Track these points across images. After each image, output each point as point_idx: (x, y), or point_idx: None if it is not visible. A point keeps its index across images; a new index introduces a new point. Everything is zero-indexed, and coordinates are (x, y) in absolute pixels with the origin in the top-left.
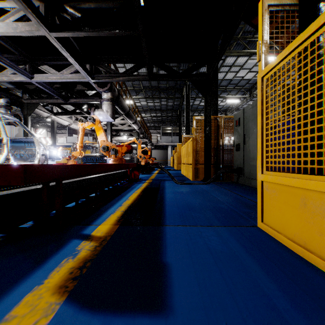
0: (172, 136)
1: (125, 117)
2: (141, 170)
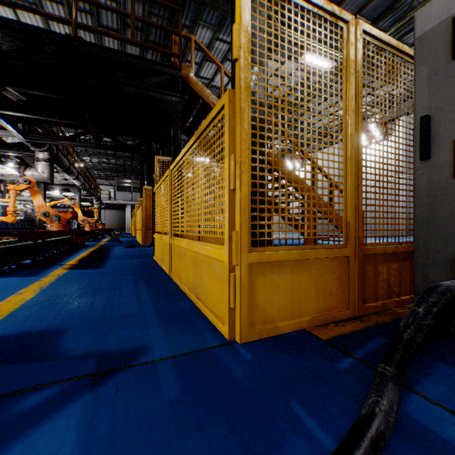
0: (132, 193)
1: (63, 172)
2: (87, 237)
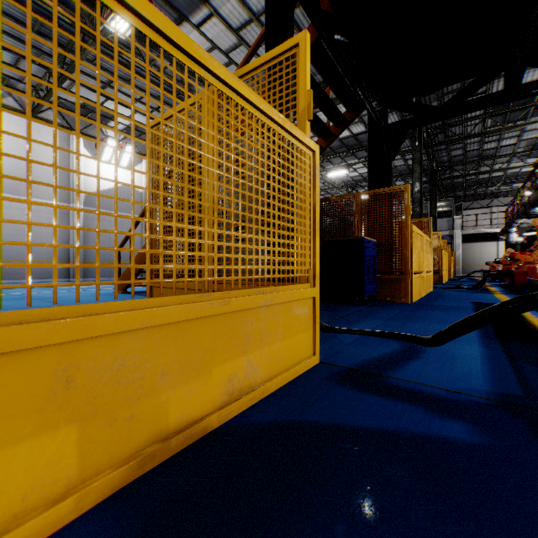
0: None
1: None
2: None
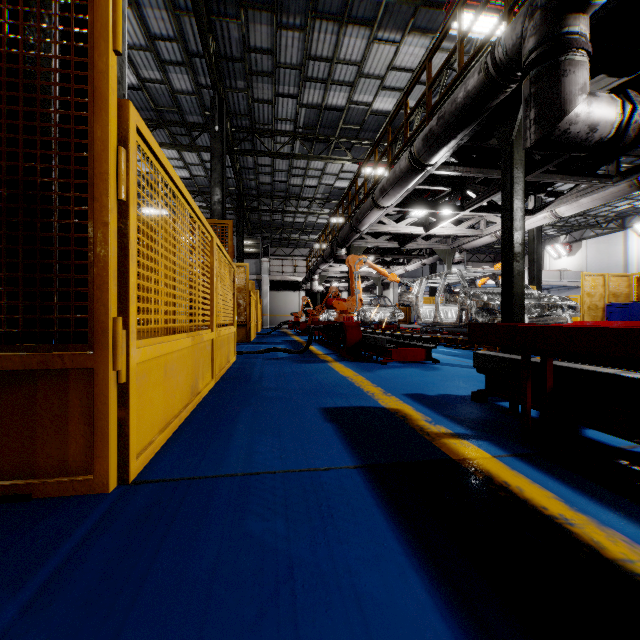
0: None
1: None
2: None
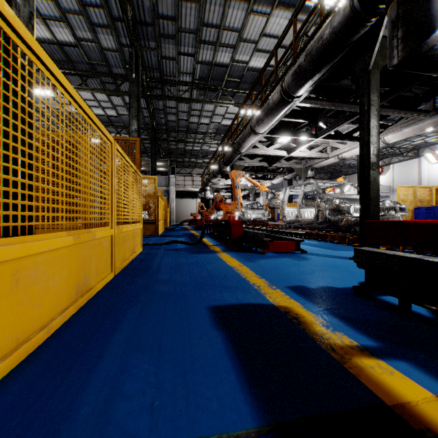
0: None
1: None
2: None
